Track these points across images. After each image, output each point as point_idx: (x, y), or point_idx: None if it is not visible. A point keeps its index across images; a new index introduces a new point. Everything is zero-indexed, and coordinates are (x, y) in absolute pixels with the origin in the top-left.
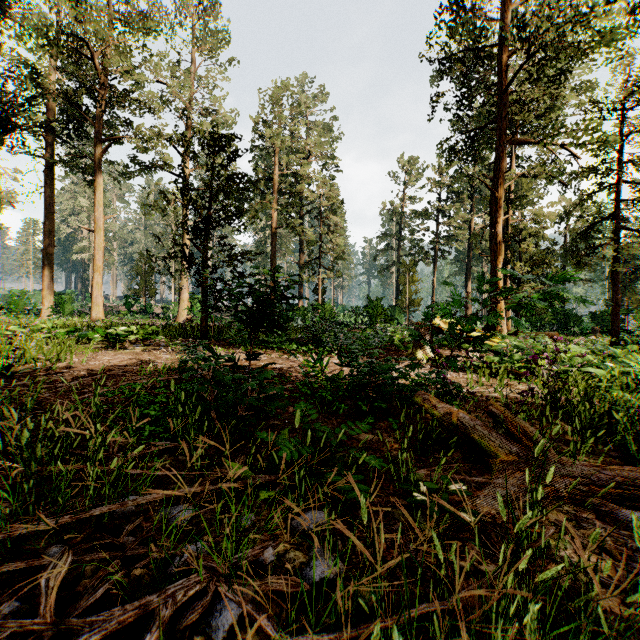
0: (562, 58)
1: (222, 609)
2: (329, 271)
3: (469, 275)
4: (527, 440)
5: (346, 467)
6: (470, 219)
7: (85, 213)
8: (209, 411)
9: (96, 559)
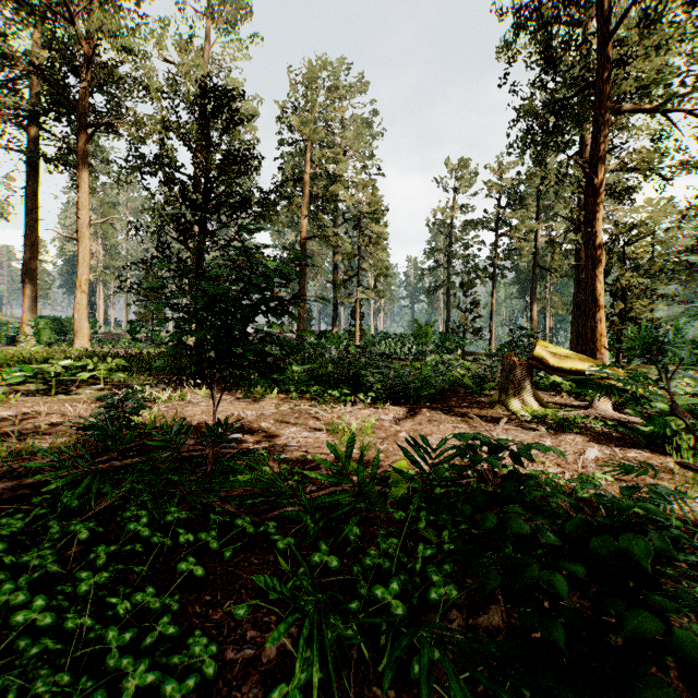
0: None
1: None
2: (368, 291)
3: (534, 296)
4: None
5: None
6: (536, 229)
7: (91, 228)
8: None
9: None
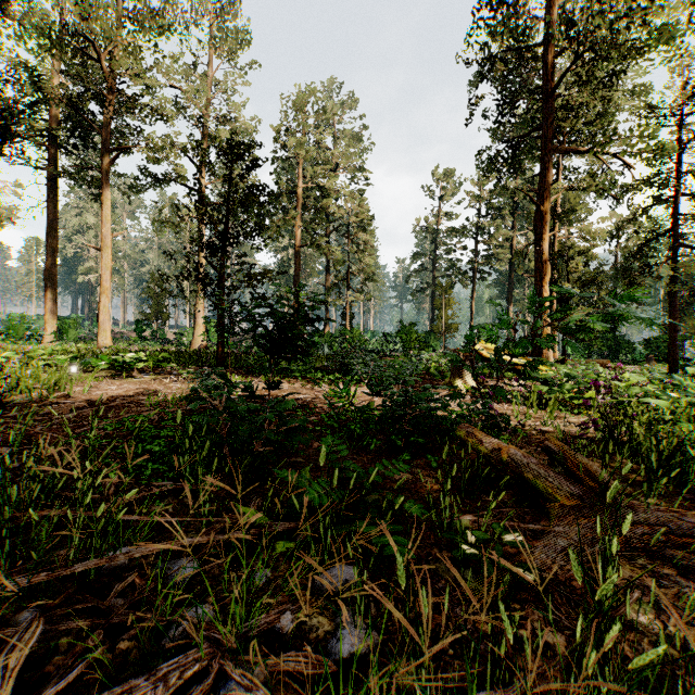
0: (615, 58)
1: (226, 694)
2: (358, 293)
3: (511, 298)
4: (590, 480)
5: (379, 512)
6: (512, 237)
7: (92, 231)
8: (222, 446)
9: (75, 627)
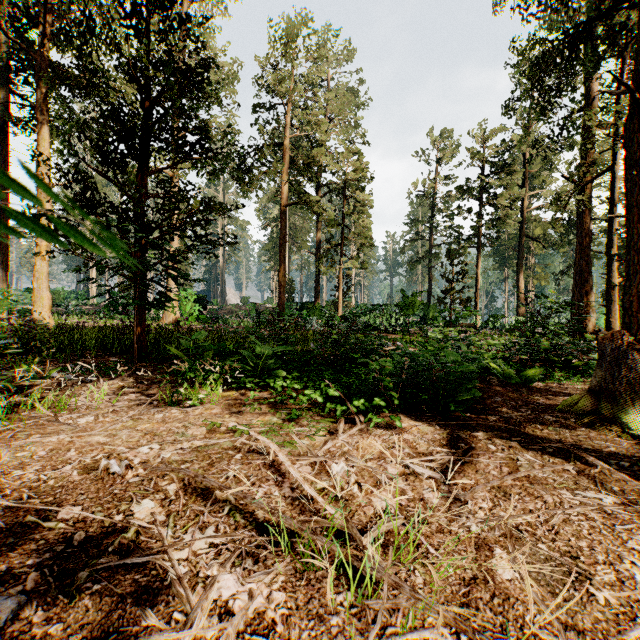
0: None
1: None
2: (352, 260)
3: (521, 266)
4: None
5: None
6: (523, 198)
7: None
8: None
9: None
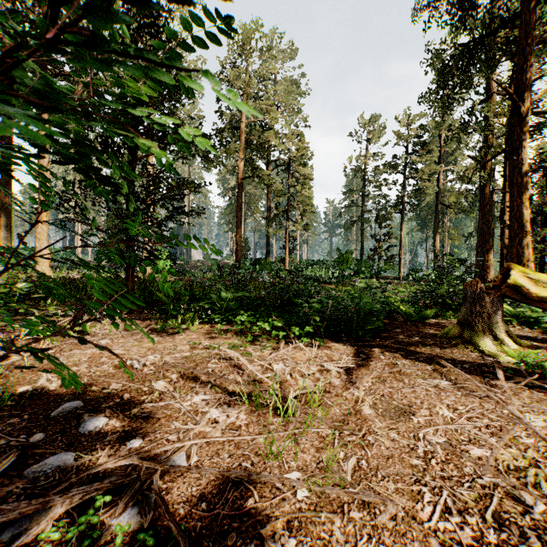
0: None
1: None
2: (296, 224)
3: (437, 228)
4: None
5: None
6: (438, 172)
7: (71, 176)
8: None
9: None
